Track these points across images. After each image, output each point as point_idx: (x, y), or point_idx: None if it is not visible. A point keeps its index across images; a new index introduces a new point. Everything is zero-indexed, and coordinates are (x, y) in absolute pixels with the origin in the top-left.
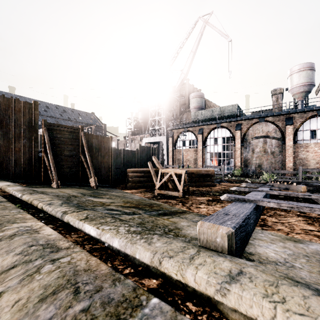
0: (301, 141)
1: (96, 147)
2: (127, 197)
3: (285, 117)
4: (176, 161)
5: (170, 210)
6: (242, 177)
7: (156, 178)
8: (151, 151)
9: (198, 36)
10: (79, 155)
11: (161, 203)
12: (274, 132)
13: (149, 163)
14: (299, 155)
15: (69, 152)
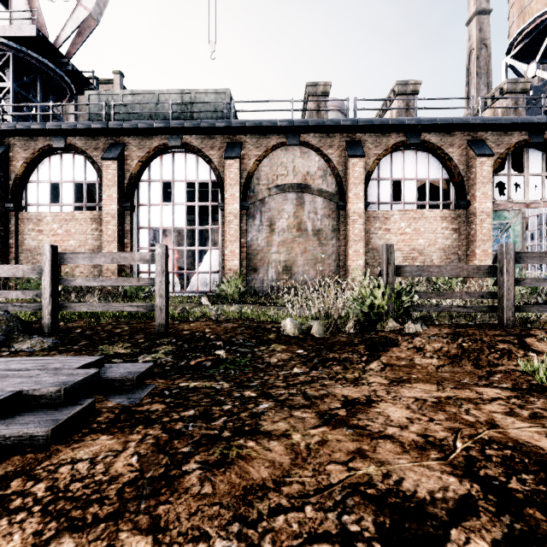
0: (375, 206)
1: None
2: None
3: (346, 140)
4: (20, 256)
5: None
6: (246, 303)
7: None
8: None
9: None
10: None
11: None
12: (322, 176)
13: None
14: (372, 240)
15: None
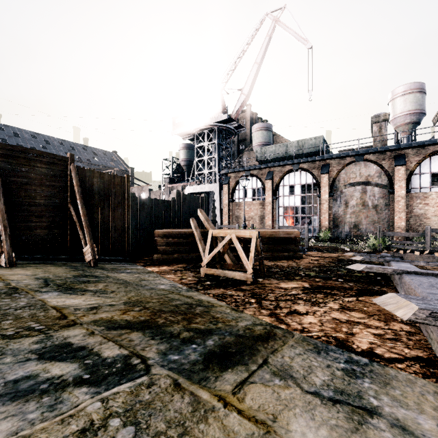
0: (417, 190)
1: (99, 193)
2: (145, 284)
3: (394, 155)
4: (233, 219)
5: (235, 328)
6: (332, 242)
7: (204, 245)
8: (196, 202)
9: (264, 41)
10: (67, 206)
11: (212, 299)
12: (378, 176)
13: (192, 221)
14: (414, 210)
15: (46, 199)
